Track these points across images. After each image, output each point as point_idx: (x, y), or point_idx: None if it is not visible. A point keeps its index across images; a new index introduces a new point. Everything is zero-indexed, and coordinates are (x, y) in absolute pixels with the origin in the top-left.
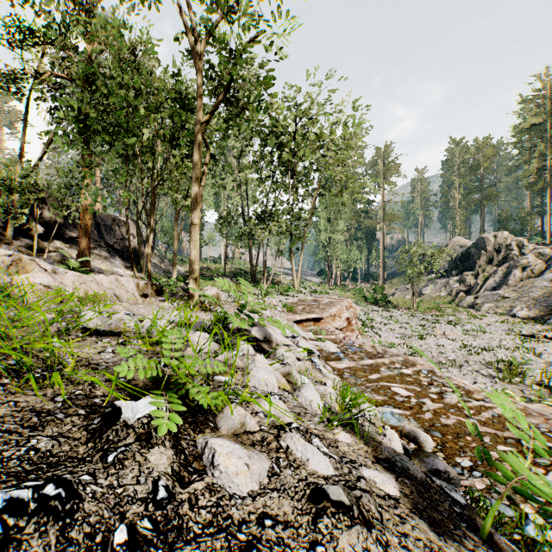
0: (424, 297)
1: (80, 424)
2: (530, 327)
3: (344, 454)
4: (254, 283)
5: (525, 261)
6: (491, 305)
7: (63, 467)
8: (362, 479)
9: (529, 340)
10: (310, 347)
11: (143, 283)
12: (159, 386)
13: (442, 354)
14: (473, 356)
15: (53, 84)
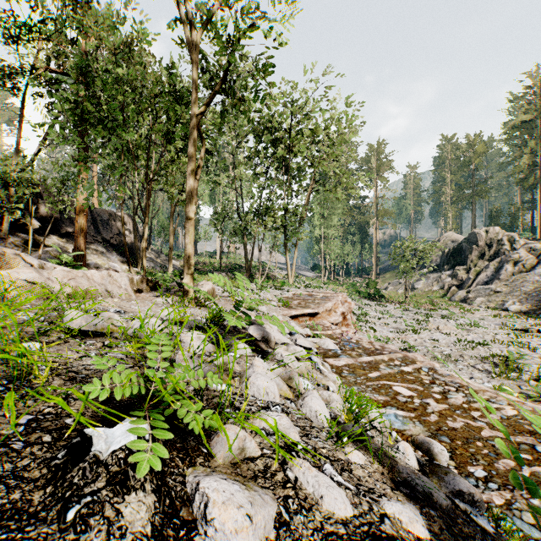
0: (417, 292)
1: (42, 457)
2: (522, 321)
3: (359, 480)
4: (249, 277)
5: (517, 256)
6: (483, 299)
7: (4, 532)
8: (386, 518)
9: (522, 334)
10: (309, 345)
11: (138, 278)
12: (144, 403)
13: (436, 349)
14: (468, 351)
15: (49, 79)
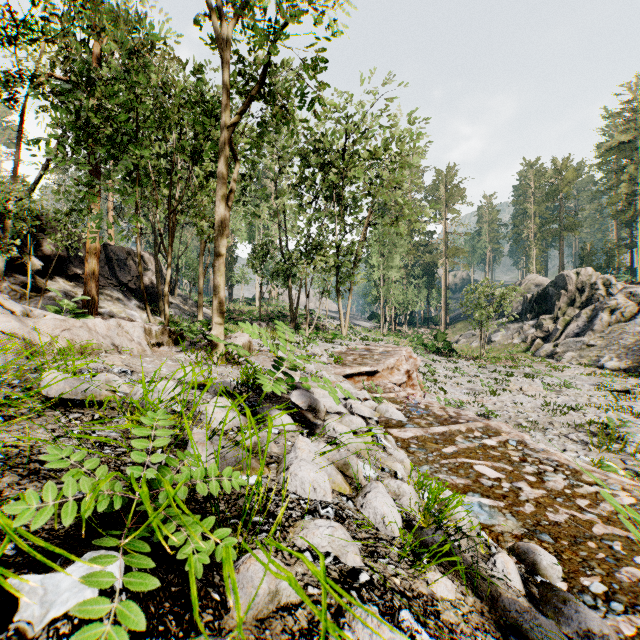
0: (494, 345)
1: None
2: (622, 380)
3: (452, 630)
4: (295, 328)
5: (614, 303)
6: (573, 355)
7: None
8: None
9: (623, 396)
10: (368, 413)
11: (157, 329)
12: (126, 518)
13: (520, 415)
14: (559, 417)
15: (53, 88)
